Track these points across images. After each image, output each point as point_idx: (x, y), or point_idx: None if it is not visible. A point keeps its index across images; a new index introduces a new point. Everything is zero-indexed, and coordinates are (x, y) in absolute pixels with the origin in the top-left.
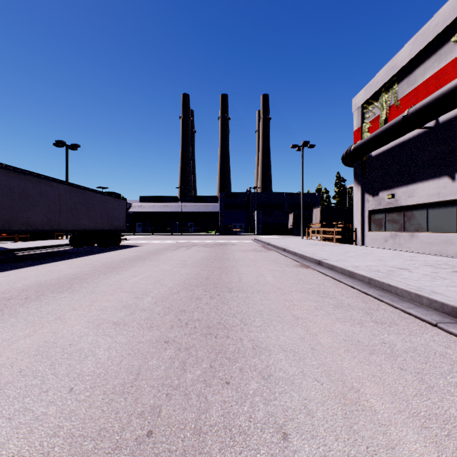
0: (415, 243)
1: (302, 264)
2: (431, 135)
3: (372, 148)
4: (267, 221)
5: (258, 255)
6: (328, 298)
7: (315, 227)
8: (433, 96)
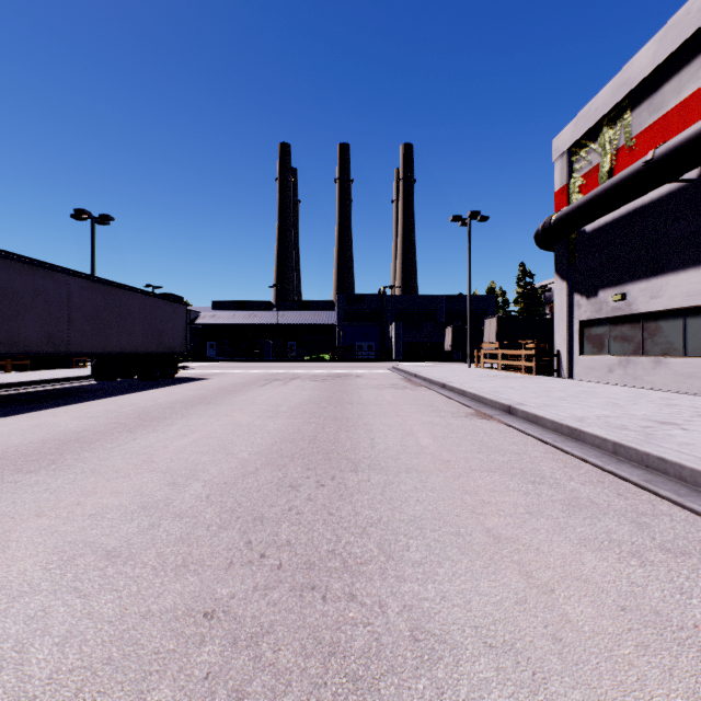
0: (664, 375)
1: (478, 412)
2: (693, 193)
3: (588, 218)
4: (411, 338)
5: (401, 395)
6: (545, 485)
7: (488, 348)
8: None
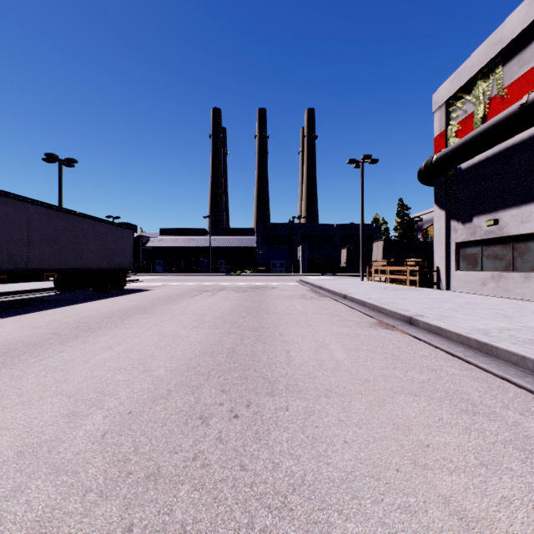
0: (533, 288)
1: (380, 322)
2: None
3: (465, 157)
4: (314, 257)
5: (310, 304)
6: (481, 415)
7: (376, 265)
8: None
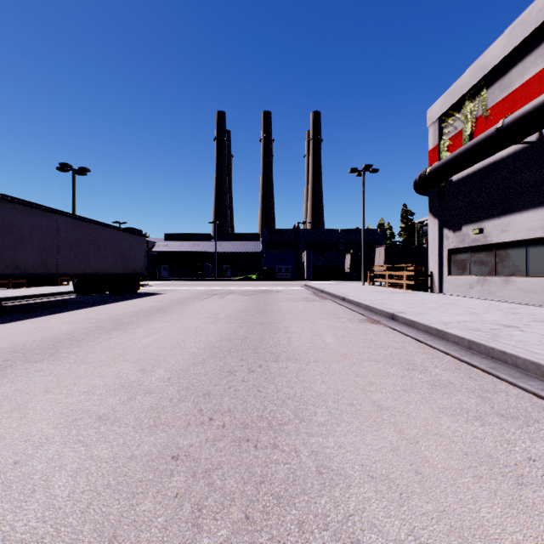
0: (511, 291)
1: (369, 318)
2: (533, 152)
3: (454, 171)
4: (319, 262)
5: (311, 305)
6: (416, 371)
7: (378, 270)
8: (539, 100)
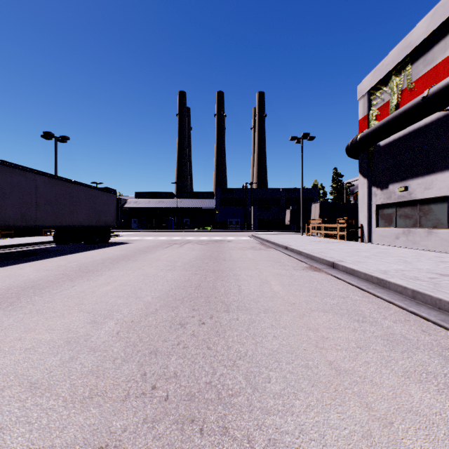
0: (434, 241)
1: (311, 266)
2: None
3: (382, 136)
4: (263, 216)
5: (258, 254)
6: (367, 323)
7: (314, 223)
8: None
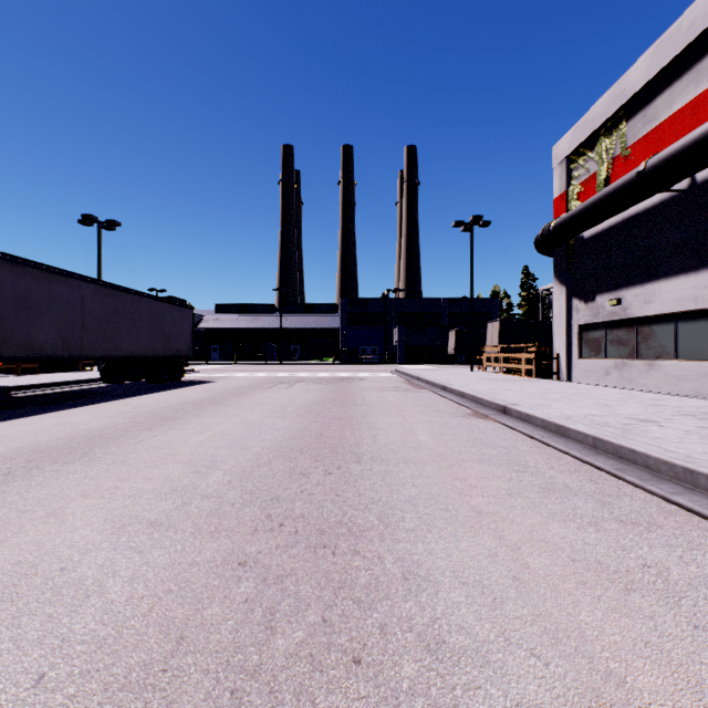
0: (657, 378)
1: (475, 412)
2: (683, 202)
3: (585, 226)
4: (415, 342)
5: (403, 396)
6: (527, 473)
7: (490, 352)
8: (689, 138)
